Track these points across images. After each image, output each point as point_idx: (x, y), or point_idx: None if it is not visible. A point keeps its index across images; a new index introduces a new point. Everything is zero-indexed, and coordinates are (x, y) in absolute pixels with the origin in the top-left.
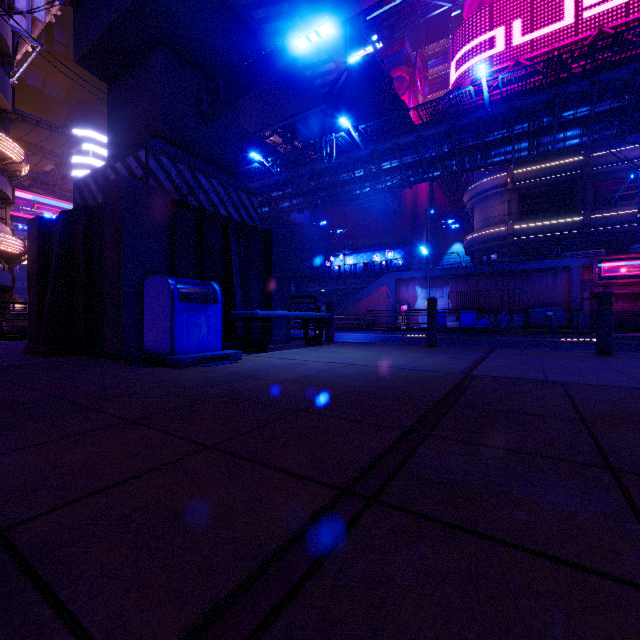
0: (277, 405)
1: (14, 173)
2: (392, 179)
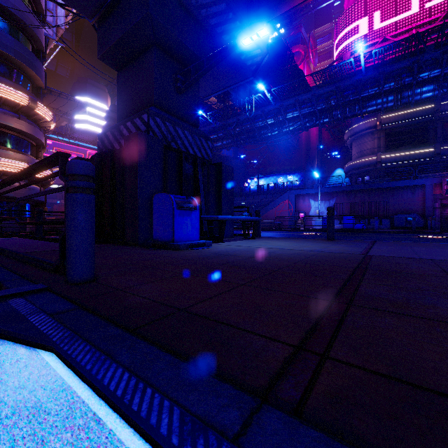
0: (260, 268)
1: (46, 128)
2: (293, 125)
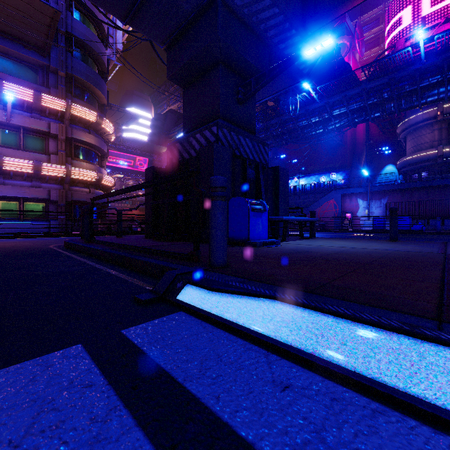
0: (350, 261)
1: (108, 140)
2: (340, 122)
